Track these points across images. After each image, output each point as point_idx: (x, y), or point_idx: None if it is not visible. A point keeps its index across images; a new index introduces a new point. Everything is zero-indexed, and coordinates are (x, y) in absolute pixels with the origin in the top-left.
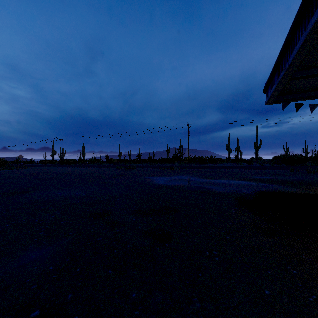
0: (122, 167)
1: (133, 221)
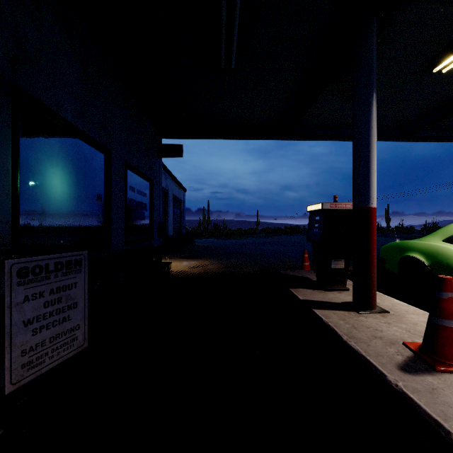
0: (416, 237)
1: None
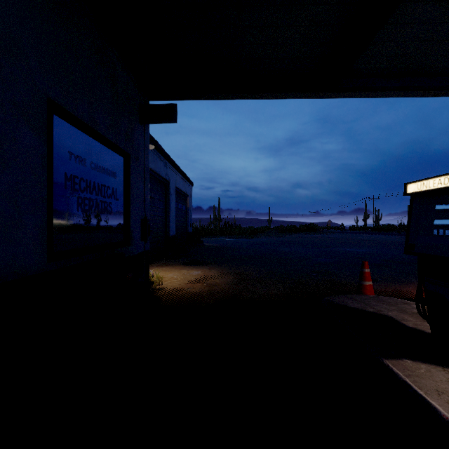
0: None
1: (376, 261)
